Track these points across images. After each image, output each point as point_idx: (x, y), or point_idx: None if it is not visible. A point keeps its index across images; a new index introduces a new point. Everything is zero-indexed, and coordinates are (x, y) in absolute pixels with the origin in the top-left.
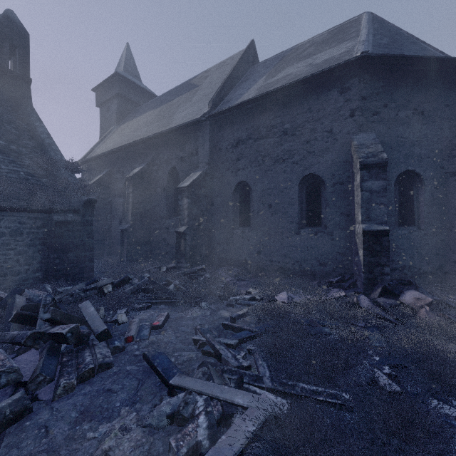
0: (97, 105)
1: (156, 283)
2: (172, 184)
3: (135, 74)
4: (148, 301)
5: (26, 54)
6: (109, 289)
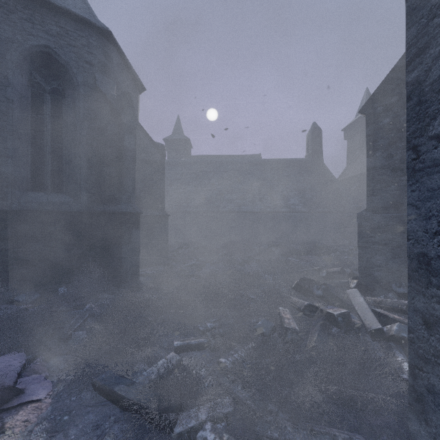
0: (345, 139)
1: None
2: None
3: None
4: None
5: (320, 140)
6: None
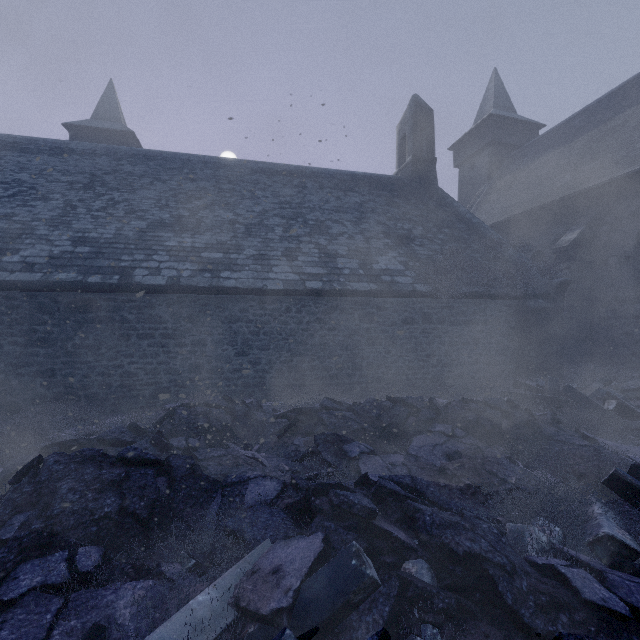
0: (456, 165)
1: None
2: None
3: (506, 106)
4: None
5: (431, 134)
6: None
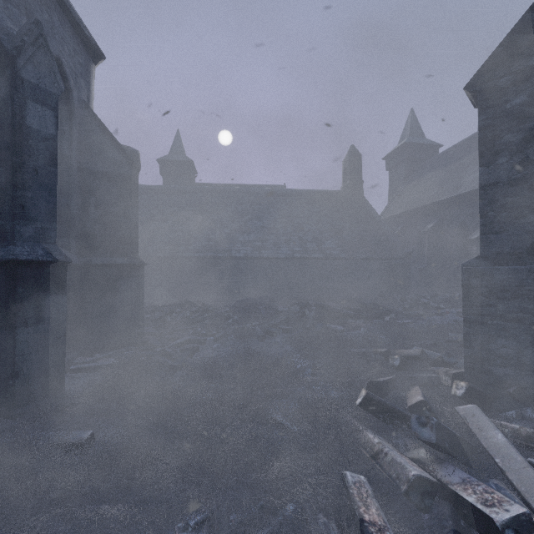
0: (387, 169)
1: (454, 299)
2: (461, 233)
3: (418, 133)
4: (450, 306)
5: (360, 168)
6: (428, 297)
